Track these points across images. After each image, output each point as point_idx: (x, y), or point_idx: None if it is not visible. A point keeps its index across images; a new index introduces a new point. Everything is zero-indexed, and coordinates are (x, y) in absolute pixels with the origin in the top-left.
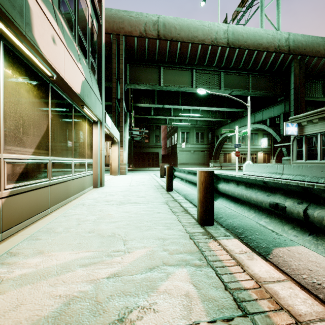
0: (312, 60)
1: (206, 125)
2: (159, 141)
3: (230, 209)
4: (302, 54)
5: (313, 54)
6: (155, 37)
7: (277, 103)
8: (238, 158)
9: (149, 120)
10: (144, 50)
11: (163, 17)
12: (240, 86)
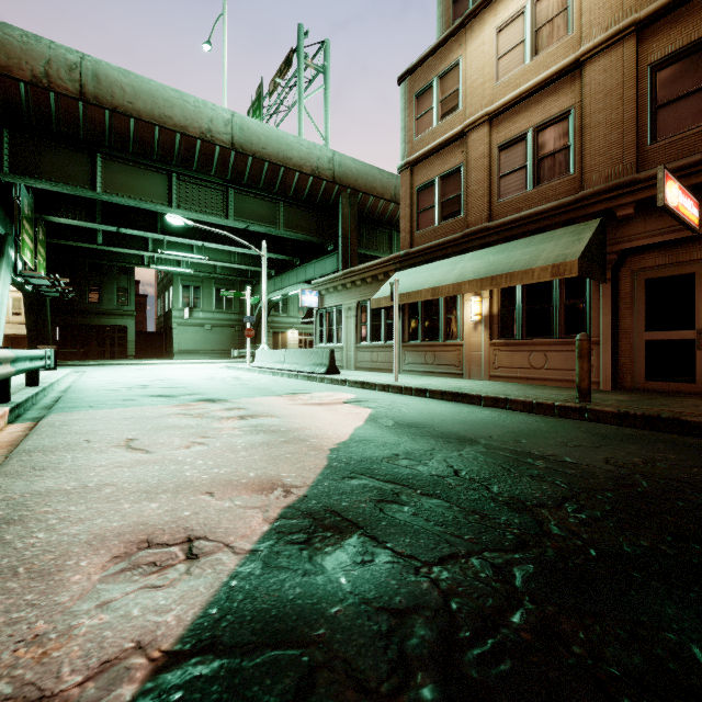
0: (368, 199)
1: (237, 276)
2: (128, 301)
3: (91, 398)
4: (353, 187)
5: (367, 190)
6: (73, 95)
7: (329, 254)
8: (300, 342)
9: (97, 251)
10: (49, 112)
11: (93, 59)
12: (264, 218)
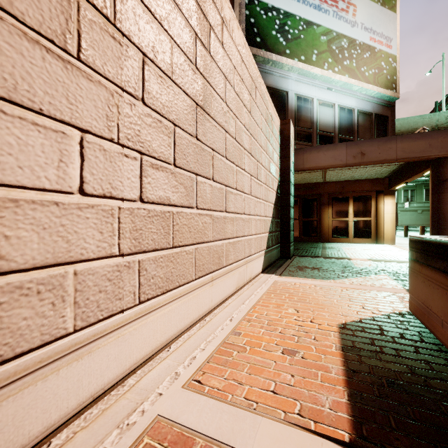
0: None
1: None
2: None
3: None
4: None
5: None
6: None
7: None
8: None
9: None
10: None
11: None
12: None
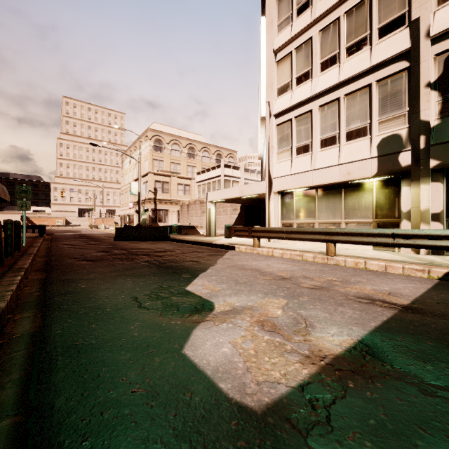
0: None
1: None
2: None
3: None
4: None
5: None
6: None
7: None
8: None
9: None
10: None
11: None
12: None
